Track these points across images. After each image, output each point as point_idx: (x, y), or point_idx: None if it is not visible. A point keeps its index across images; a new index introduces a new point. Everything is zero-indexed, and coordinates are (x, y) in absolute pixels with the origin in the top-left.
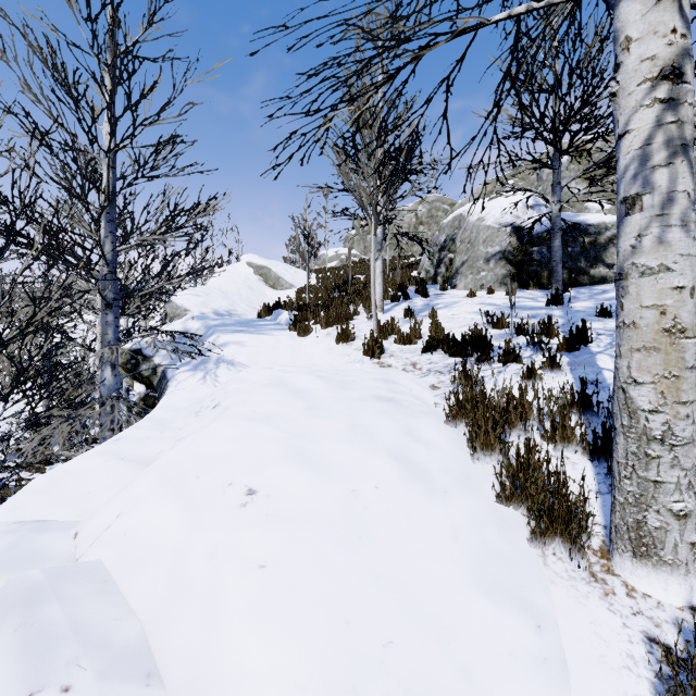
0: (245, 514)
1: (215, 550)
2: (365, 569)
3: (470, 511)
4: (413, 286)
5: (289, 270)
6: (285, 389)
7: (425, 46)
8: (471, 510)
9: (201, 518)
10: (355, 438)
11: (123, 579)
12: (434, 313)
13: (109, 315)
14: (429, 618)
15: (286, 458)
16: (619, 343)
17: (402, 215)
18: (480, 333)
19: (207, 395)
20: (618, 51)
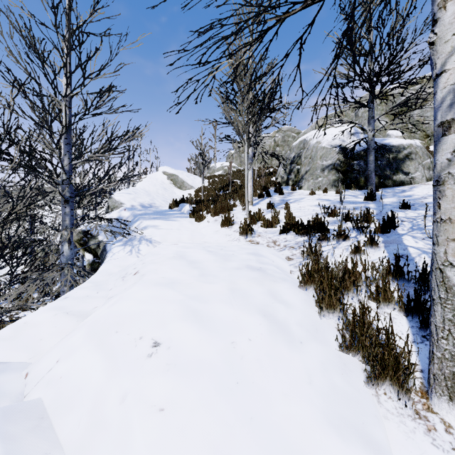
0: (150, 363)
1: (126, 395)
2: (242, 411)
3: (320, 358)
4: (273, 187)
5: (190, 176)
6: (185, 261)
7: (286, 12)
8: (321, 357)
9: (117, 366)
10: (233, 300)
11: (56, 415)
12: (287, 206)
13: (66, 208)
14: (292, 454)
15: (183, 316)
16: (436, 234)
17: (266, 139)
18: (320, 220)
19: (131, 264)
20: (436, 10)
